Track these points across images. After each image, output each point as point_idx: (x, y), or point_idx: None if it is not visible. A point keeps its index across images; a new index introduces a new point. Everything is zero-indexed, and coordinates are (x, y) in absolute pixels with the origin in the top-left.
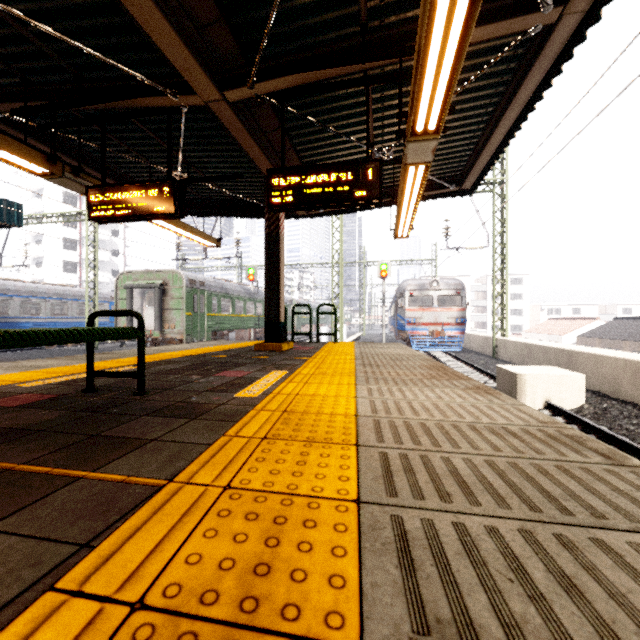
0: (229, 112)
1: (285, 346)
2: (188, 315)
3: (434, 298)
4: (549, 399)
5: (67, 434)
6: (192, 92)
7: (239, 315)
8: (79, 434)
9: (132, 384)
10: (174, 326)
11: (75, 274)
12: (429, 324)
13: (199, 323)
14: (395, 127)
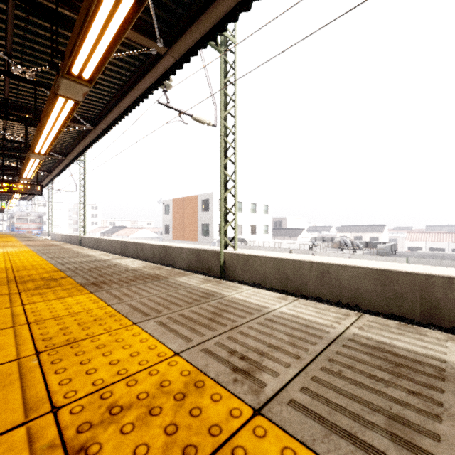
0: None
1: None
2: None
3: (28, 219)
4: None
5: None
6: None
7: None
8: None
9: None
10: None
11: None
12: (26, 229)
13: None
14: None
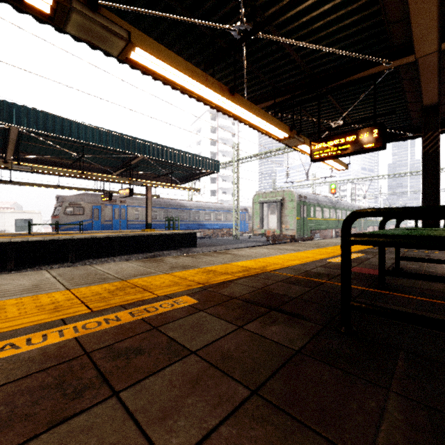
0: (433, 60)
1: None
2: (298, 219)
3: None
4: None
5: None
6: (401, 55)
7: (326, 219)
8: None
9: (411, 267)
10: (288, 226)
11: (215, 197)
12: None
13: (303, 224)
14: None
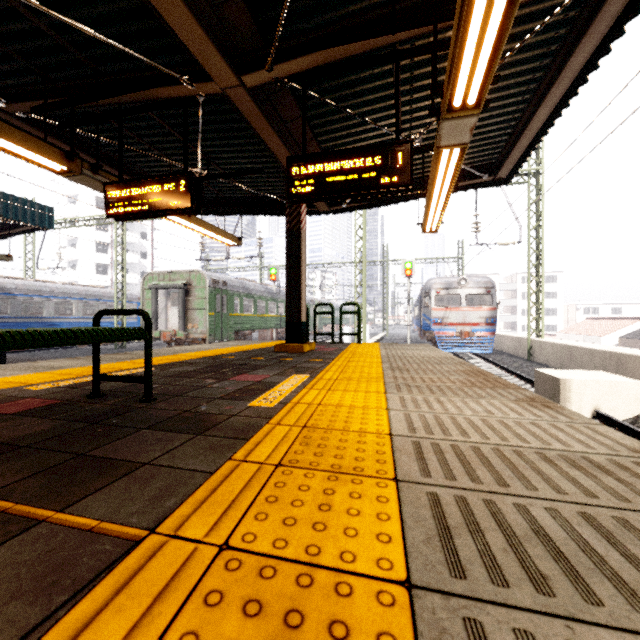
0: (247, 99)
1: (306, 347)
2: (211, 315)
3: (462, 297)
4: (598, 408)
5: (51, 452)
6: (209, 79)
7: (261, 315)
8: (65, 452)
9: (142, 388)
10: (197, 326)
11: (106, 276)
12: (457, 324)
13: (222, 323)
14: (425, 111)
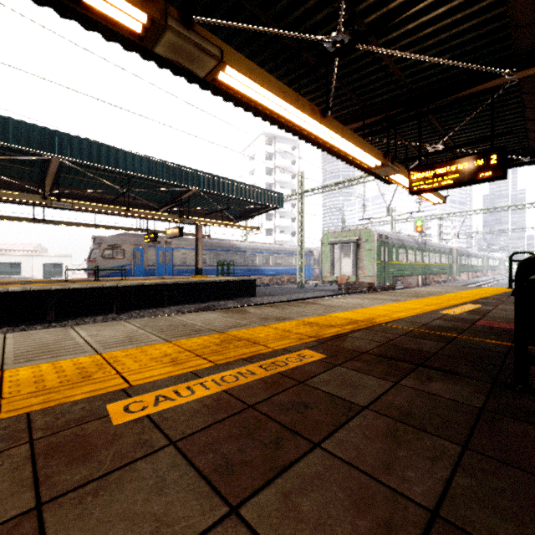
0: None
1: None
2: (377, 263)
3: None
4: None
5: None
6: (528, 65)
7: (410, 263)
8: None
9: None
10: (366, 272)
11: (271, 237)
12: None
13: (384, 270)
14: None
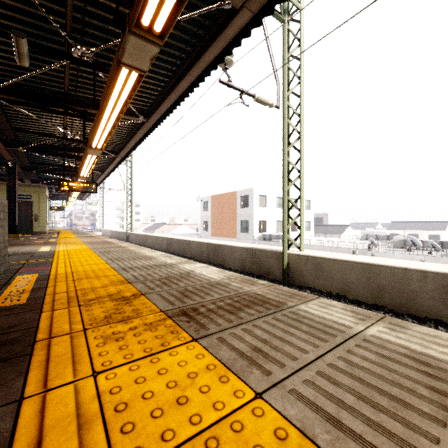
0: None
1: None
2: None
3: (83, 217)
4: None
5: None
6: None
7: None
8: None
9: None
10: None
11: None
12: (82, 225)
13: None
14: None
